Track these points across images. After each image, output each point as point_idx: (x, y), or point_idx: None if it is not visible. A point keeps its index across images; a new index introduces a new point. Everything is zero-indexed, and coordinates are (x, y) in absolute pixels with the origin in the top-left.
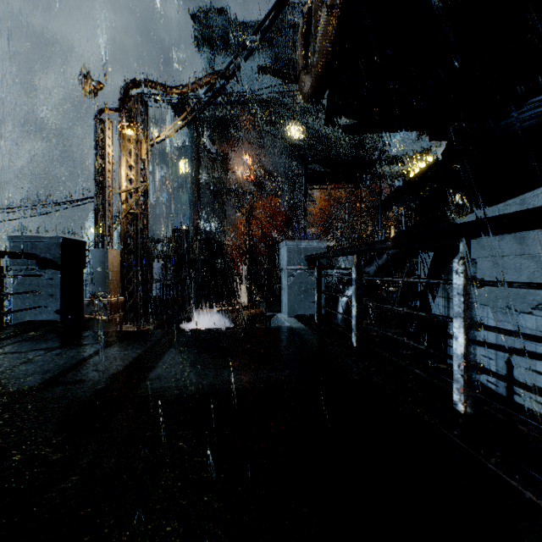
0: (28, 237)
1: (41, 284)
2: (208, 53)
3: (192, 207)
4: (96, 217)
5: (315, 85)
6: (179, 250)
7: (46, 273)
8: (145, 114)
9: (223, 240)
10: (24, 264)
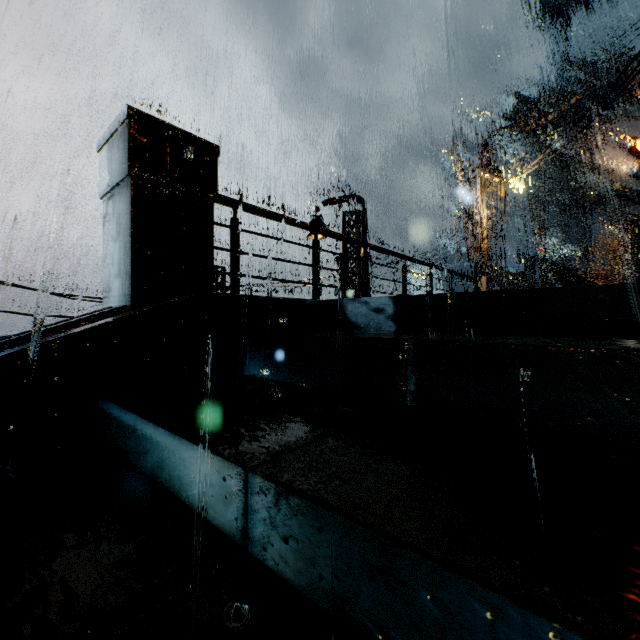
0: (456, 264)
1: (462, 290)
2: (560, 25)
3: (536, 233)
4: (469, 253)
5: None
6: (530, 278)
7: (465, 284)
8: (502, 158)
9: (586, 270)
10: (454, 280)
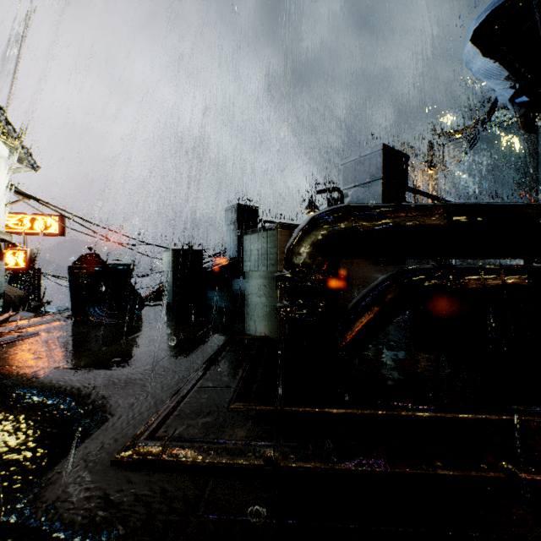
0: None
1: None
2: None
3: (524, 190)
4: None
5: (523, 130)
6: None
7: None
8: (442, 153)
9: None
10: None
